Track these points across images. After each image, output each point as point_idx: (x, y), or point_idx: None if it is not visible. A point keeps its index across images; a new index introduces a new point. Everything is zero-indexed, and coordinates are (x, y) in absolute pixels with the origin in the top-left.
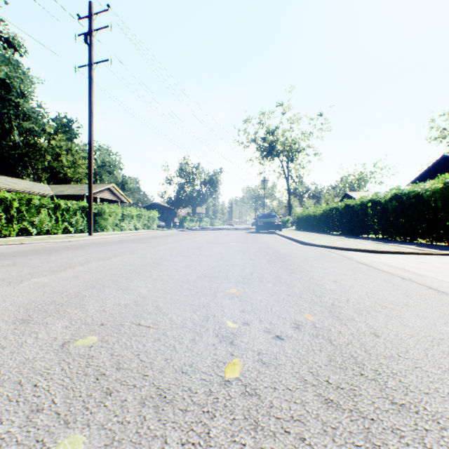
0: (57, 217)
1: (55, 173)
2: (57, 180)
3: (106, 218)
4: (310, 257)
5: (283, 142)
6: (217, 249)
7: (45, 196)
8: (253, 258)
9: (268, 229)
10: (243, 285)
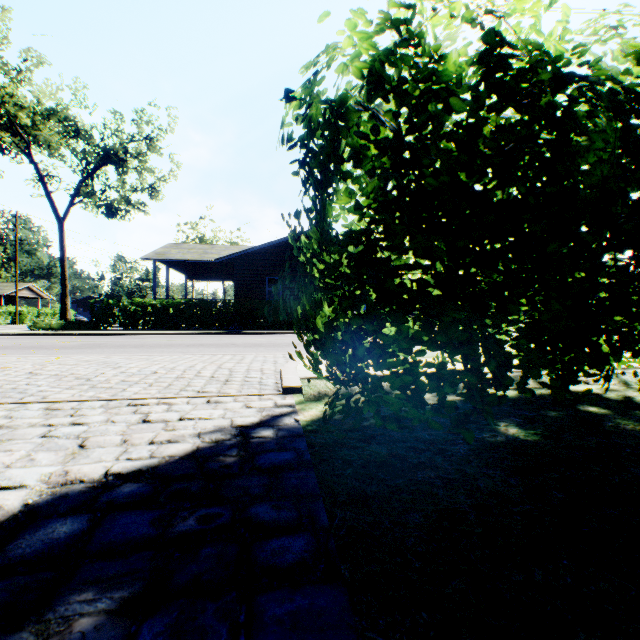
0: None
1: None
2: None
3: (27, 316)
4: None
5: None
6: None
7: None
8: None
9: None
10: None
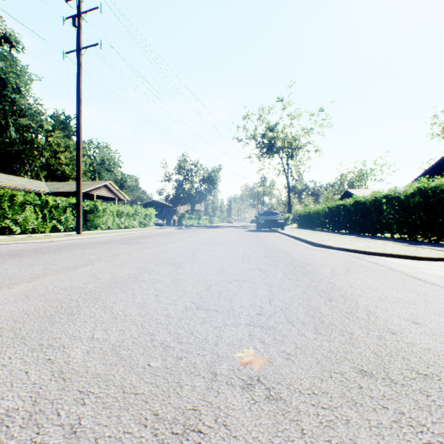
0: (45, 214)
1: (53, 171)
2: (56, 178)
3: (99, 216)
4: (337, 266)
5: (283, 139)
6: (216, 253)
7: (41, 193)
8: (263, 268)
9: (270, 227)
10: (263, 335)
